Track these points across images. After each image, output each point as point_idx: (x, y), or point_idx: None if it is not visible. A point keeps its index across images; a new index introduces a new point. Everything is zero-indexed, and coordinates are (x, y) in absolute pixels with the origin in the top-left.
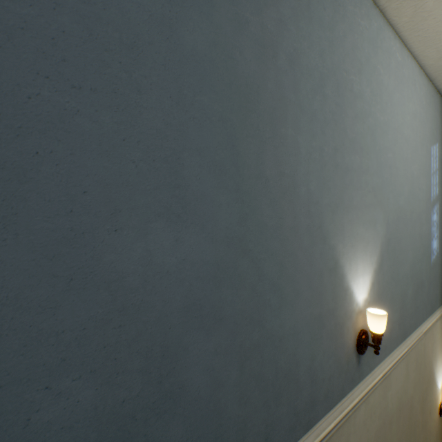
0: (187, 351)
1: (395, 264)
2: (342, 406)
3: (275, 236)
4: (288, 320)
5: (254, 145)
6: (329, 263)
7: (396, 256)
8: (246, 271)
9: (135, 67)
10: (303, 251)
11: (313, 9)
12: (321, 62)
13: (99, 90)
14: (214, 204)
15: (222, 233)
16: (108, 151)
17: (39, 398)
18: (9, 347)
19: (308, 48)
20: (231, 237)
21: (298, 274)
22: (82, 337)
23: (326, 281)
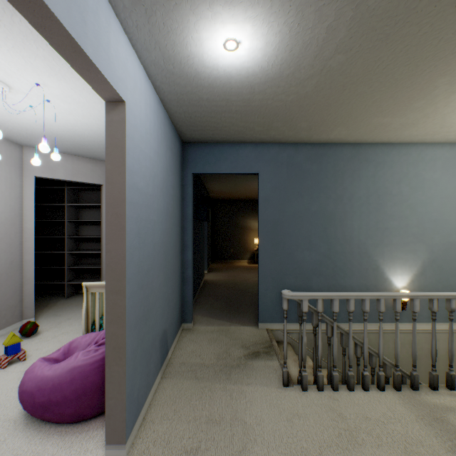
0: (312, 279)
1: (443, 275)
2: (382, 326)
3: (341, 255)
4: (347, 282)
5: (333, 229)
6: (372, 266)
7: (445, 270)
8: (330, 264)
9: (301, 220)
10: (355, 260)
11: (361, 175)
12: (366, 192)
13: (295, 227)
14: (319, 246)
15: (322, 253)
16: (296, 237)
17: (286, 278)
18: (283, 269)
19: (358, 190)
20: (325, 254)
21: (353, 268)
22: (292, 270)
23: (370, 273)
